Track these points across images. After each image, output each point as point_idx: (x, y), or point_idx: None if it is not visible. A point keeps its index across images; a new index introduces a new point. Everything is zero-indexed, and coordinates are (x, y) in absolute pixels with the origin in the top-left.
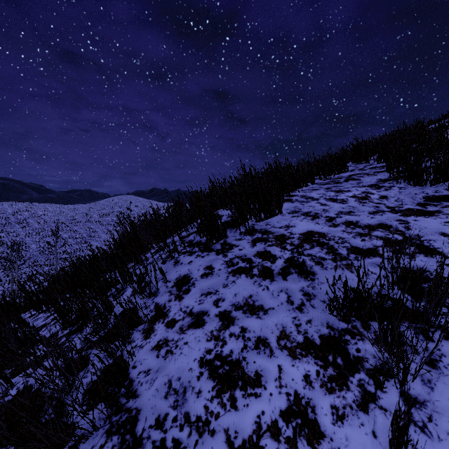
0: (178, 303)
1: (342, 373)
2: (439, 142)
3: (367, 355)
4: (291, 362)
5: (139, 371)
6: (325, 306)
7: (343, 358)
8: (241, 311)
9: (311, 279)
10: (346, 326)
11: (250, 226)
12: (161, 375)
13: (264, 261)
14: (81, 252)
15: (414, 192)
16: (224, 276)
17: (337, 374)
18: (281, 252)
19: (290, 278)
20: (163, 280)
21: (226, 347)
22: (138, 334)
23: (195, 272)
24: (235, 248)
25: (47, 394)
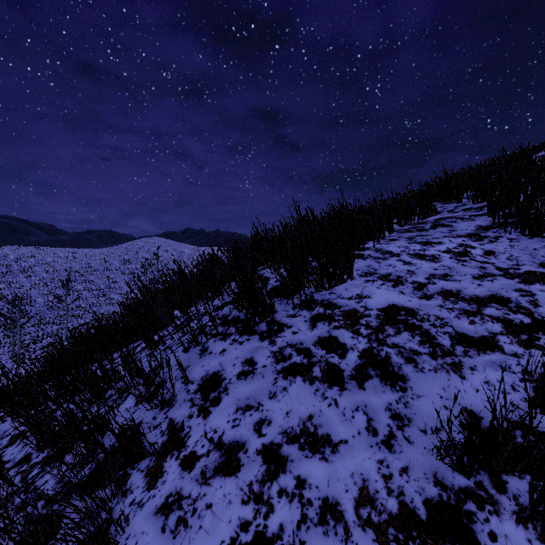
0: (202, 422)
1: None
2: None
3: None
4: None
5: None
6: (432, 449)
7: None
8: (297, 446)
9: (401, 389)
10: (465, 483)
11: (308, 295)
12: None
13: (329, 354)
14: (98, 308)
15: (532, 246)
16: (271, 377)
17: None
18: (353, 339)
19: (370, 386)
20: (184, 379)
21: (273, 518)
22: (139, 478)
23: (229, 369)
24: (287, 329)
25: None
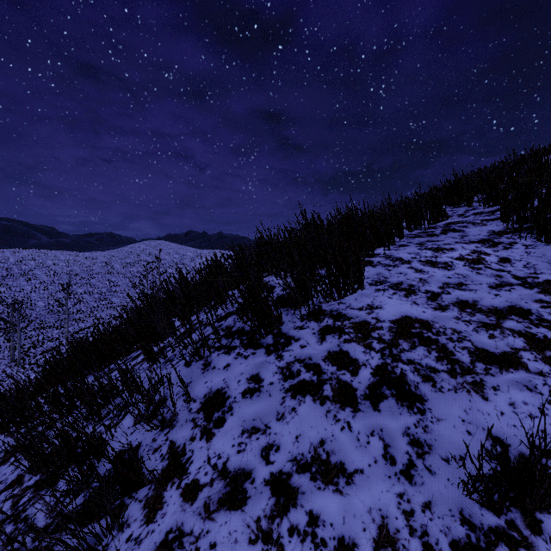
0: (205, 445)
1: None
2: None
3: None
4: None
5: None
6: (458, 483)
7: None
8: (308, 475)
9: (419, 411)
10: (496, 521)
11: (316, 304)
12: None
13: (341, 370)
14: (100, 312)
15: (549, 254)
16: (279, 396)
17: None
18: (366, 354)
19: (385, 408)
20: (185, 397)
21: None
22: (137, 510)
23: (233, 386)
24: (294, 342)
25: None
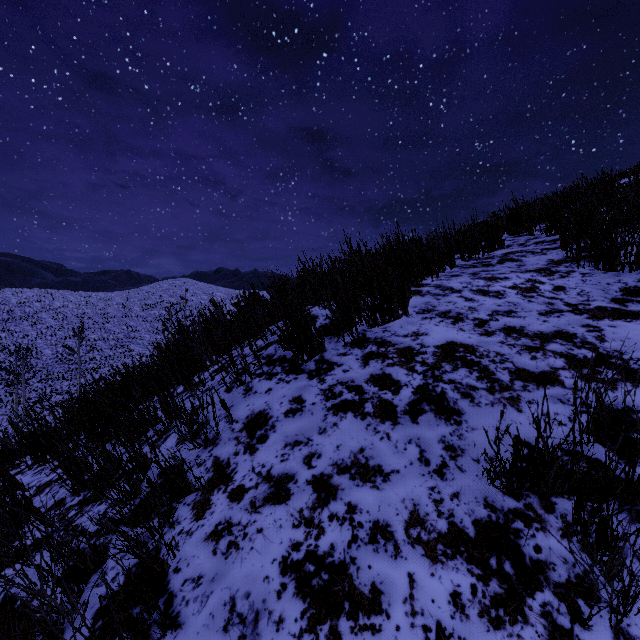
0: (249, 458)
1: (514, 591)
2: (639, 204)
3: (553, 558)
4: (429, 568)
5: (184, 578)
6: (482, 472)
7: (514, 563)
8: (347, 476)
9: (455, 422)
10: (515, 505)
11: (360, 333)
12: (218, 588)
13: (382, 390)
14: (116, 361)
15: (605, 281)
16: (321, 414)
17: (505, 592)
18: (408, 376)
19: (423, 420)
20: (227, 419)
21: (324, 539)
22: (186, 511)
23: (276, 407)
24: (337, 368)
25: (37, 614)
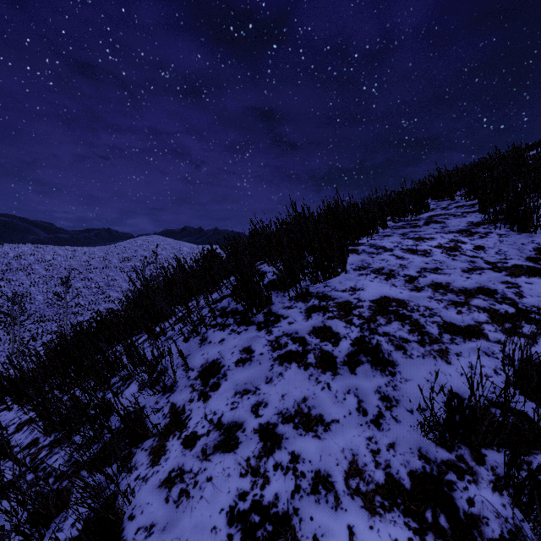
0: (202, 405)
1: None
2: None
3: (485, 512)
4: (368, 520)
5: (137, 526)
6: (416, 425)
7: (448, 517)
8: (291, 425)
9: (390, 373)
10: (448, 456)
11: (303, 287)
12: (168, 538)
13: (323, 342)
14: (98, 305)
15: (520, 241)
16: (268, 364)
17: None
18: (346, 328)
19: (361, 371)
20: (184, 367)
21: (269, 489)
22: (143, 457)
23: (228, 356)
24: (283, 320)
25: None
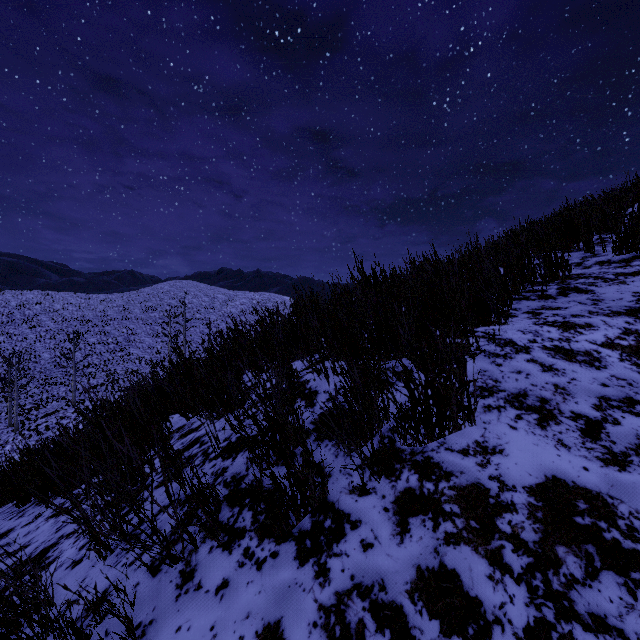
0: None
1: None
2: None
3: None
4: None
5: None
6: None
7: None
8: None
9: None
10: None
11: (385, 436)
12: None
13: (450, 637)
14: (115, 365)
15: None
16: None
17: None
18: (495, 584)
19: None
20: None
21: None
22: None
23: None
24: (350, 532)
25: None
